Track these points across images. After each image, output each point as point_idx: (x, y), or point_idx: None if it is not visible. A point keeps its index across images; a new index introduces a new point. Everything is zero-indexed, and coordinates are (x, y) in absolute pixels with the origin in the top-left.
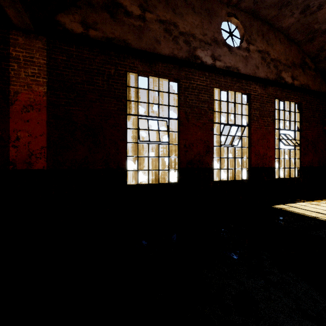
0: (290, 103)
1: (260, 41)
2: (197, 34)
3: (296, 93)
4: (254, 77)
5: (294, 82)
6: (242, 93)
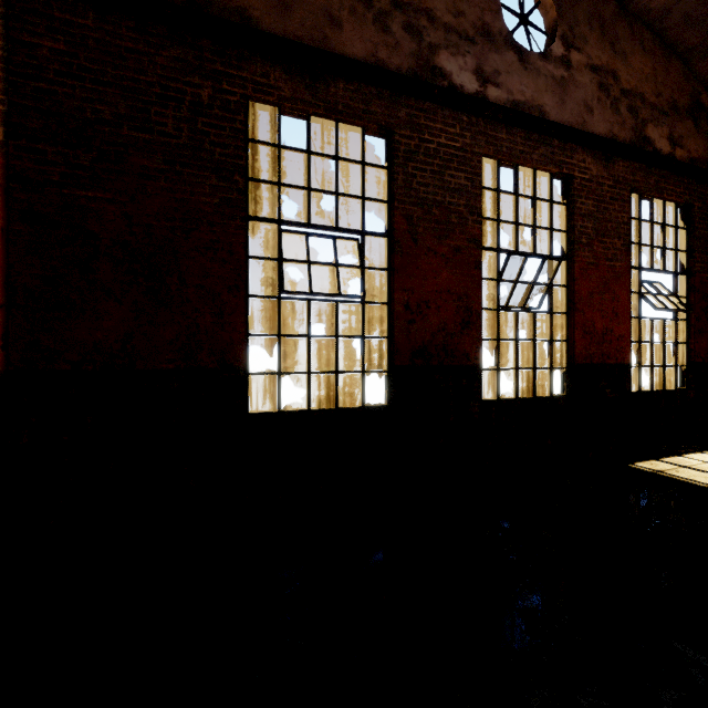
0: (664, 203)
1: (596, 43)
2: (440, 10)
3: (679, 181)
4: (584, 133)
5: (675, 151)
6: (551, 174)
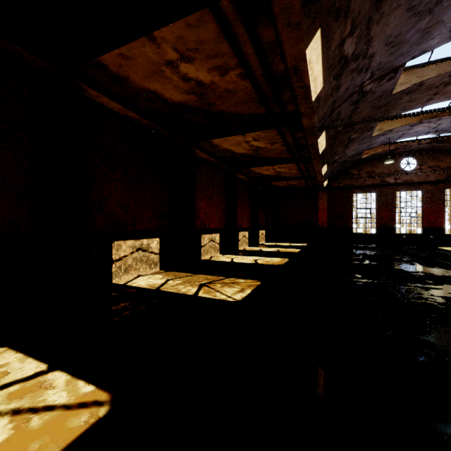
0: None
1: (431, 161)
2: (385, 171)
3: None
4: (424, 182)
5: None
6: (416, 191)
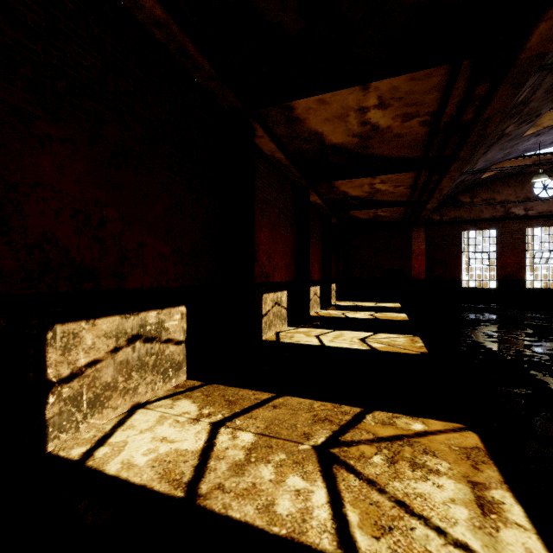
0: None
1: None
2: (511, 199)
3: None
4: None
5: None
6: None
